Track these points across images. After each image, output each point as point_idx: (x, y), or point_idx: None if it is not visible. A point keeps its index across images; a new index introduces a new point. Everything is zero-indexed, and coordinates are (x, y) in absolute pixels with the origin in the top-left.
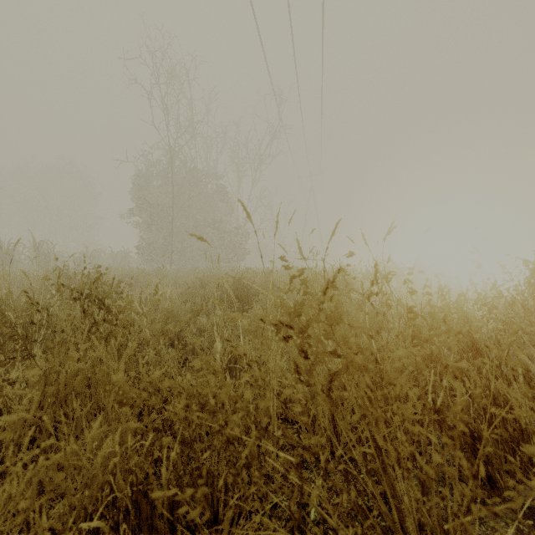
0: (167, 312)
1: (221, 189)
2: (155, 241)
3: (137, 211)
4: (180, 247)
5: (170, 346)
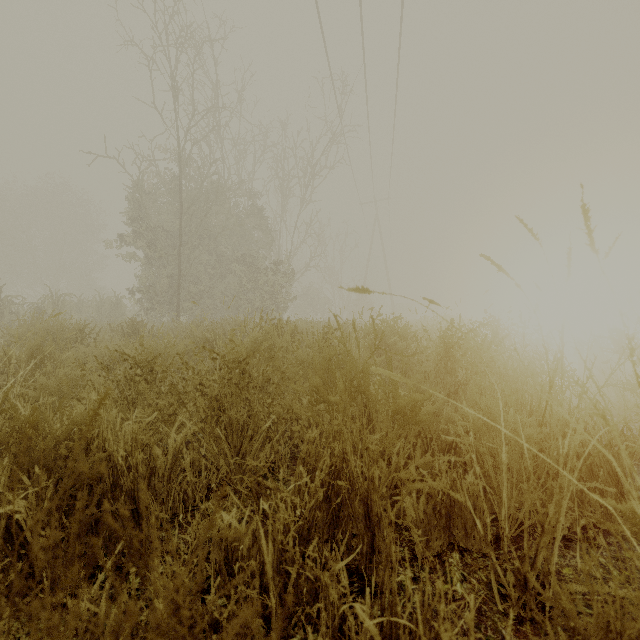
0: None
1: (255, 210)
2: (155, 281)
3: (130, 237)
4: (195, 291)
5: None
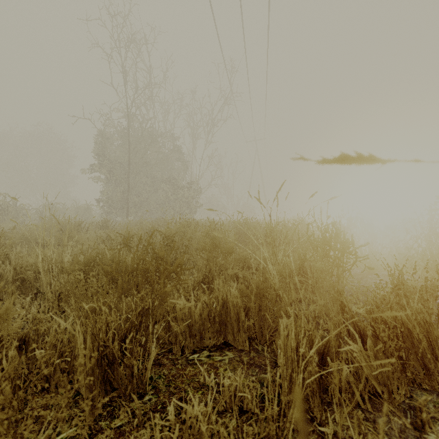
0: None
1: (175, 148)
2: (113, 194)
3: (97, 167)
4: (138, 201)
5: None
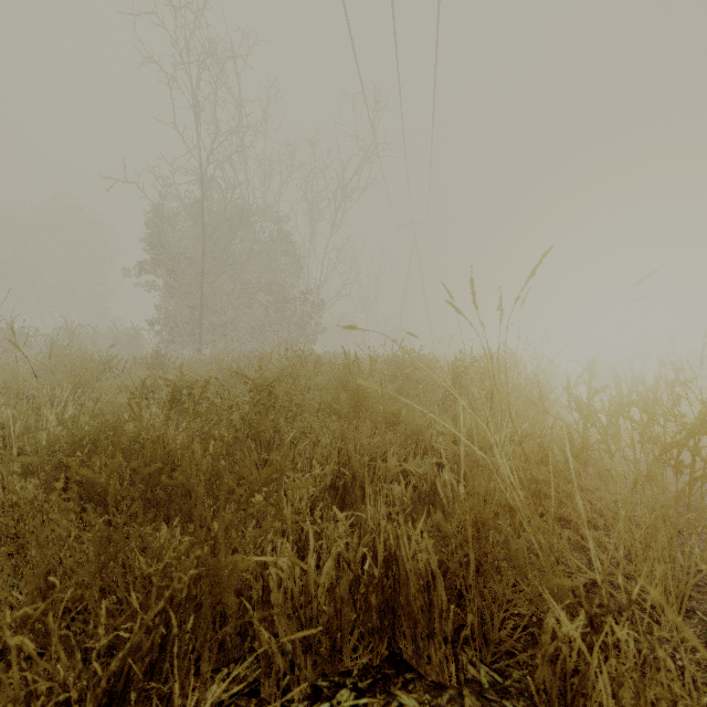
0: None
1: (282, 235)
2: (176, 311)
3: (149, 265)
4: (218, 322)
5: None
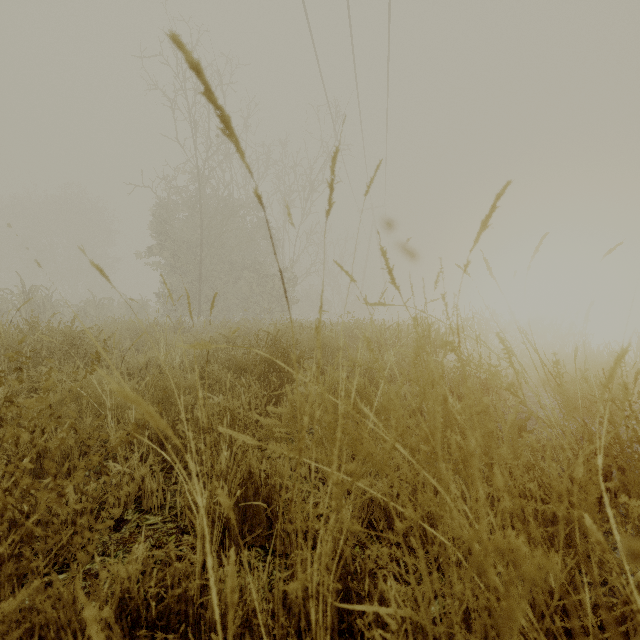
0: (158, 390)
1: (262, 223)
2: (179, 287)
3: (157, 249)
4: (212, 295)
5: (160, 446)
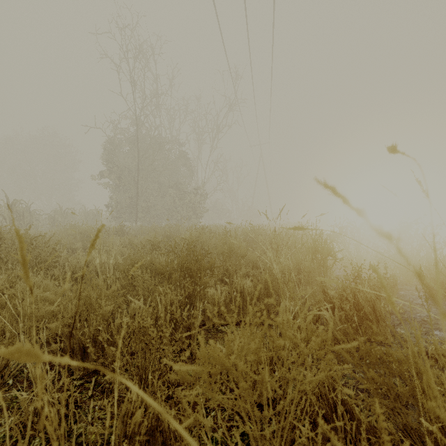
0: (81, 299)
1: (182, 154)
2: (122, 200)
3: (106, 173)
4: (146, 206)
5: (82, 354)
